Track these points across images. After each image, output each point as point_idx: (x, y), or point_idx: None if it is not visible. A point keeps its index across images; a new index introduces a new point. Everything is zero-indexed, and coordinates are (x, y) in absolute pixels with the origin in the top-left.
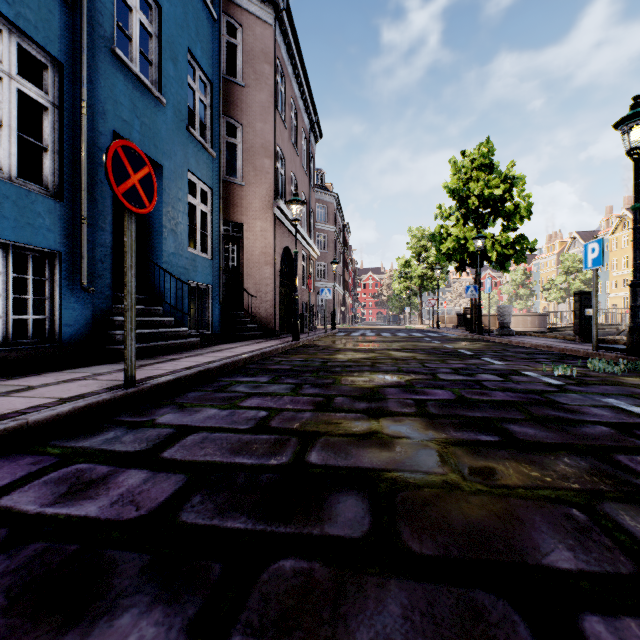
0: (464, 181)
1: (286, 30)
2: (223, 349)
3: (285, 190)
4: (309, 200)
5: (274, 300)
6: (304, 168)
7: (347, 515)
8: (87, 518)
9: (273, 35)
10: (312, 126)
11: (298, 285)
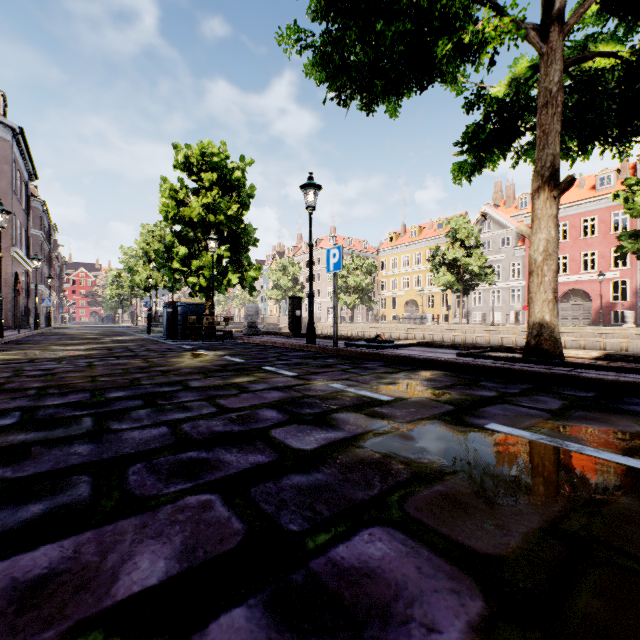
0: (148, 243)
1: (19, 138)
2: (5, 332)
3: (16, 235)
4: (28, 230)
5: (12, 307)
6: (25, 210)
7: (82, 337)
8: (51, 338)
9: (11, 146)
10: (30, 174)
11: (22, 295)
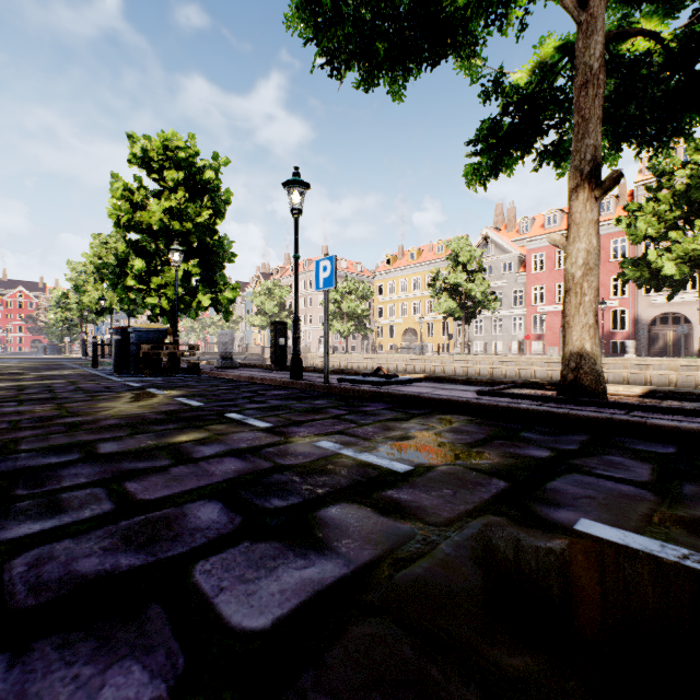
0: (100, 256)
1: None
2: None
3: None
4: None
5: None
6: None
7: None
8: None
9: None
10: None
11: None
